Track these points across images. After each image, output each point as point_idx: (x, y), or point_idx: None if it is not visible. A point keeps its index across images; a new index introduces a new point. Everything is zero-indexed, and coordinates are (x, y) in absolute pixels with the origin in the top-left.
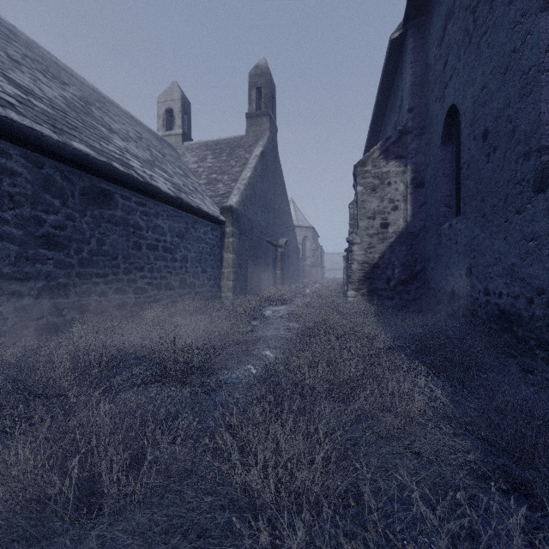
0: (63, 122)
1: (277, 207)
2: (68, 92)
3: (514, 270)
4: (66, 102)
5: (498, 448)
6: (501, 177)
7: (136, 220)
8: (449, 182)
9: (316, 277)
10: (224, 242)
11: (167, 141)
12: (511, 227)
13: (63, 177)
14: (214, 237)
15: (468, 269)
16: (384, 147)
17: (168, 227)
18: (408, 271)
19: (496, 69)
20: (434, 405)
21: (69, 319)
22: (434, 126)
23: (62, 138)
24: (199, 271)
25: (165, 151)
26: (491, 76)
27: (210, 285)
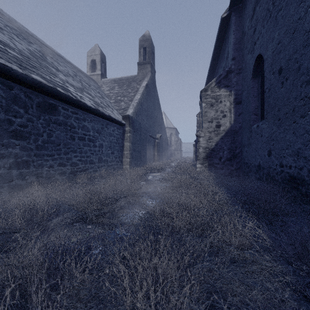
0: (26, 63)
1: (155, 116)
2: (32, 47)
3: (299, 152)
4: (30, 52)
5: (306, 272)
6: (291, 95)
7: (72, 122)
8: (256, 100)
9: (178, 156)
10: (124, 136)
11: (92, 78)
12: (298, 126)
13: (26, 95)
14: (119, 133)
15: (269, 151)
16: (218, 80)
17: (91, 127)
18: (232, 153)
19: (287, 31)
20: (260, 240)
21: (30, 182)
22: (247, 68)
23: (25, 72)
24: (110, 153)
25: (91, 83)
26: (284, 35)
27: (116, 161)
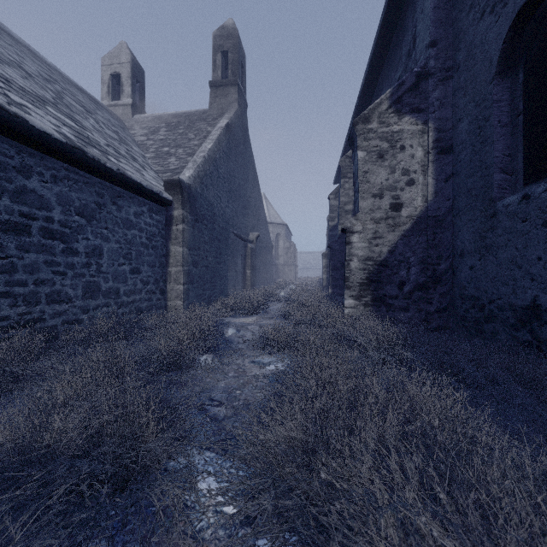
0: None
1: (247, 195)
2: None
3: None
4: None
5: None
6: None
7: None
8: (507, 134)
9: (290, 276)
10: (171, 230)
11: (112, 112)
12: None
13: None
14: (155, 222)
15: None
16: (396, 95)
17: (56, 196)
18: (430, 271)
19: None
20: None
21: None
22: (477, 55)
23: None
24: (126, 271)
25: (99, 113)
26: None
27: (148, 290)
